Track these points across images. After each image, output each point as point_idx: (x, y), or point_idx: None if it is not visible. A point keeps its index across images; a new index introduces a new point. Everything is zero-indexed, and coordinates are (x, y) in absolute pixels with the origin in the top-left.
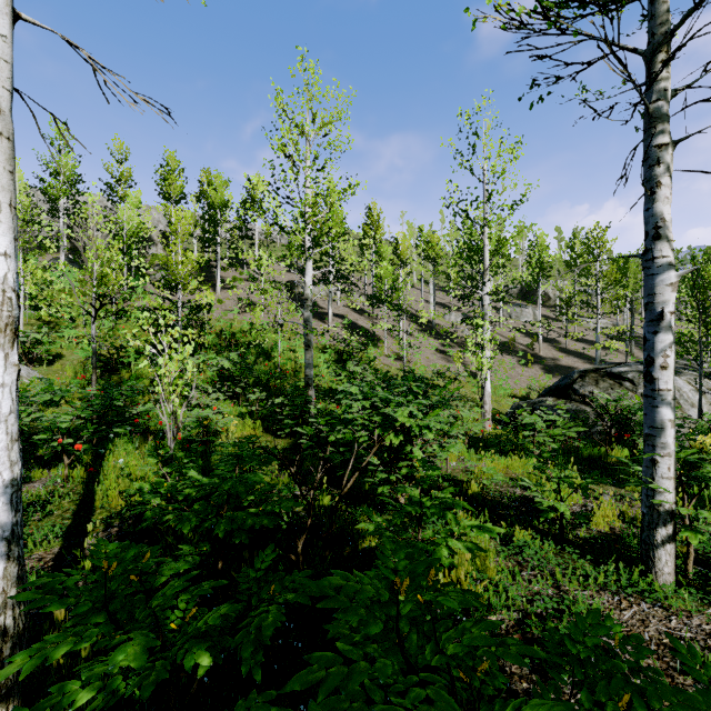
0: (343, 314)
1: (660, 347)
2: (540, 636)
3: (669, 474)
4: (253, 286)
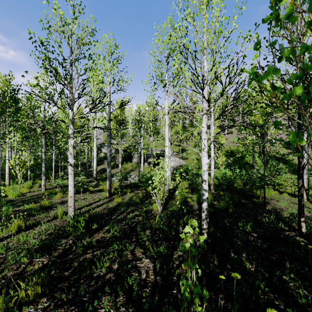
0: (282, 139)
1: (304, 161)
2: (272, 197)
3: (305, 182)
4: (239, 131)
